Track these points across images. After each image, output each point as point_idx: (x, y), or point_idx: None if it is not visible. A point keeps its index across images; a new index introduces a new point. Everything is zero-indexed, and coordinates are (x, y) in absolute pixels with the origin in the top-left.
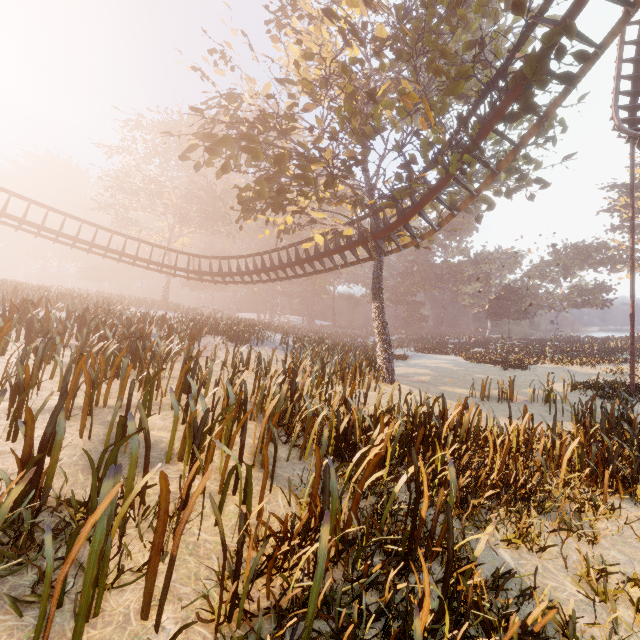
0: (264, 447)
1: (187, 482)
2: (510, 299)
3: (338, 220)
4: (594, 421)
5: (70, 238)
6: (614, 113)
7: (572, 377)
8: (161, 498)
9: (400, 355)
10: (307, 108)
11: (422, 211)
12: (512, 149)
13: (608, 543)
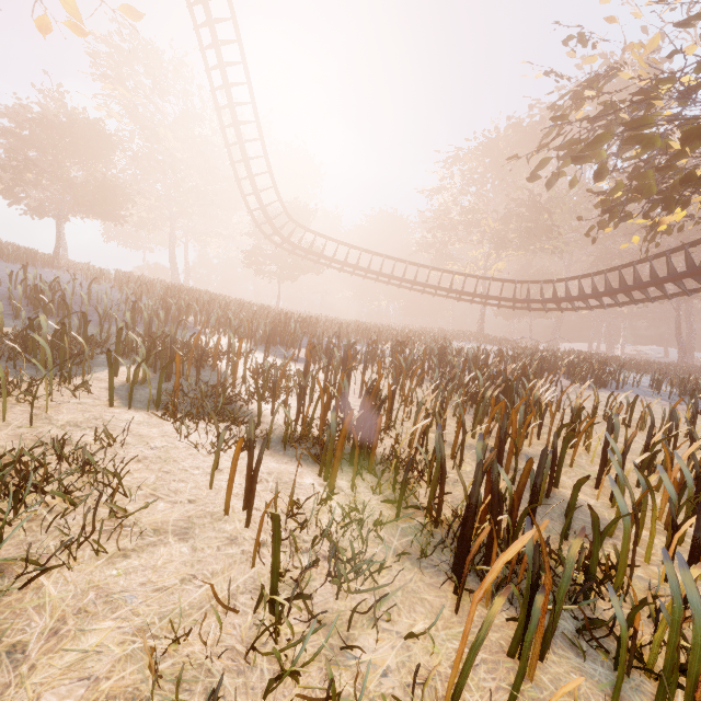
0: None
1: None
2: None
3: None
4: None
5: (410, 282)
6: None
7: None
8: None
9: None
10: None
11: None
12: None
13: None
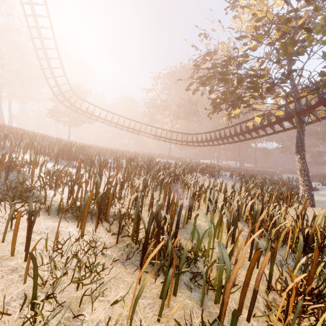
0: (276, 242)
1: (238, 252)
2: None
3: (273, 107)
4: None
5: (137, 131)
6: None
7: None
8: (251, 261)
9: None
10: (254, 48)
11: None
12: None
13: None
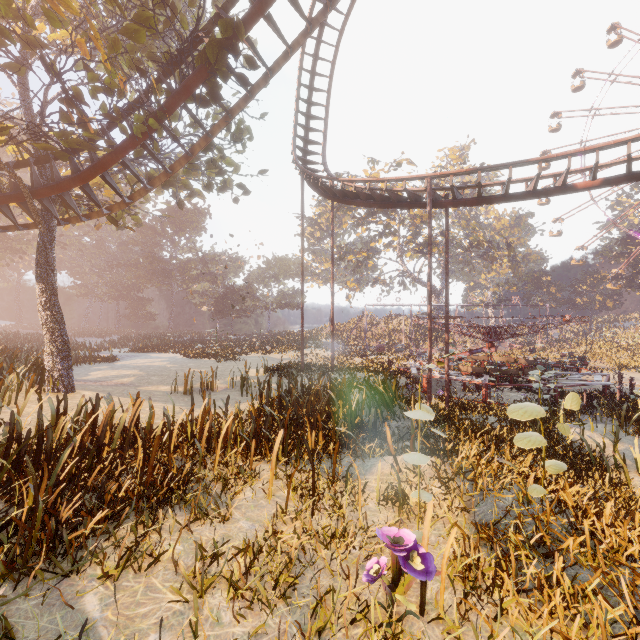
0: None
1: None
2: (233, 298)
3: None
4: (270, 396)
5: None
6: (293, 149)
7: (270, 363)
8: None
9: (106, 357)
10: None
11: (107, 174)
12: (204, 135)
13: (241, 513)
